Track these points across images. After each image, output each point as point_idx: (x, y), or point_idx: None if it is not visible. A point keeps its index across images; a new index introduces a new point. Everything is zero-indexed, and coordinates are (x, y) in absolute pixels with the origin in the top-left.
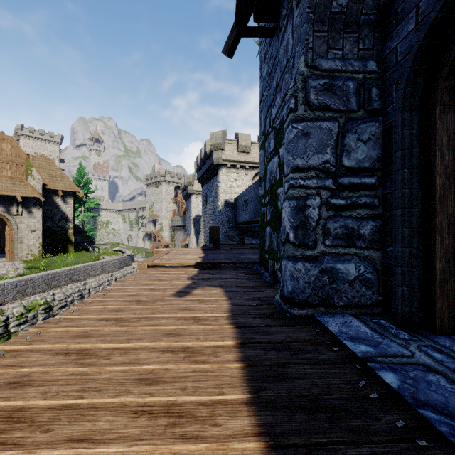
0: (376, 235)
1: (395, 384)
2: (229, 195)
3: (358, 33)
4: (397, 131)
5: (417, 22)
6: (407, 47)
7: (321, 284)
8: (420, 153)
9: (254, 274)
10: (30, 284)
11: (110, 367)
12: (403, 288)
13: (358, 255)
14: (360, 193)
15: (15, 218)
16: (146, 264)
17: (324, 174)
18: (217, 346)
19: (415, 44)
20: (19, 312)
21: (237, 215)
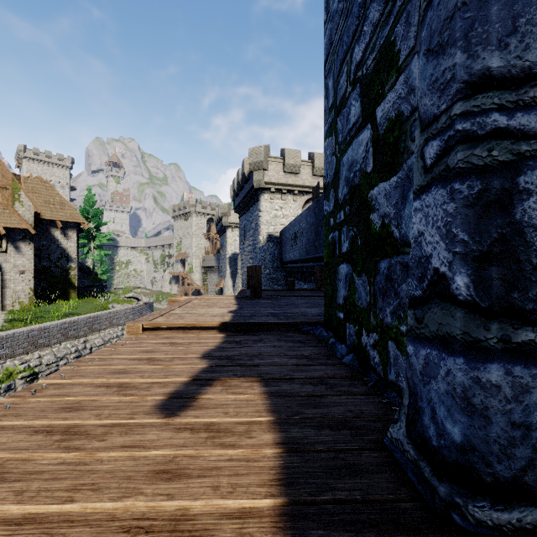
0: None
1: None
2: (274, 228)
3: None
4: None
5: None
6: None
7: None
8: None
9: (318, 344)
10: (5, 343)
11: None
12: None
13: None
14: None
15: None
16: (141, 325)
17: None
18: None
19: None
20: None
21: (284, 253)
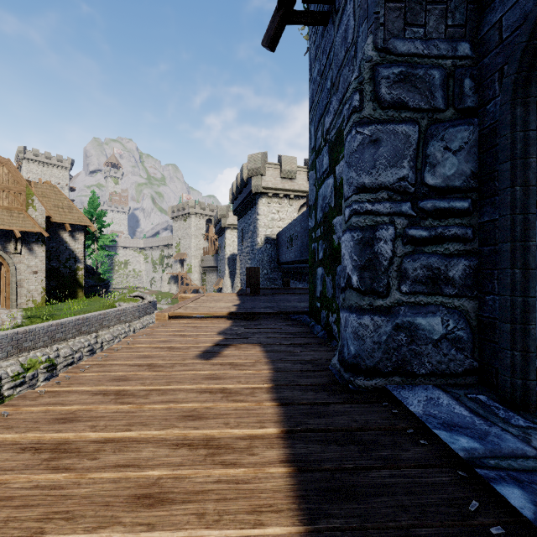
0: (470, 279)
1: (528, 510)
2: (271, 230)
3: (446, 4)
4: (504, 134)
5: None
6: (518, 18)
7: (396, 344)
8: None
9: (303, 327)
10: (28, 337)
11: (95, 473)
12: (514, 353)
13: (446, 306)
14: (448, 222)
15: (12, 257)
16: (167, 314)
17: (400, 196)
18: (254, 436)
19: (534, 8)
20: (15, 371)
21: (280, 254)
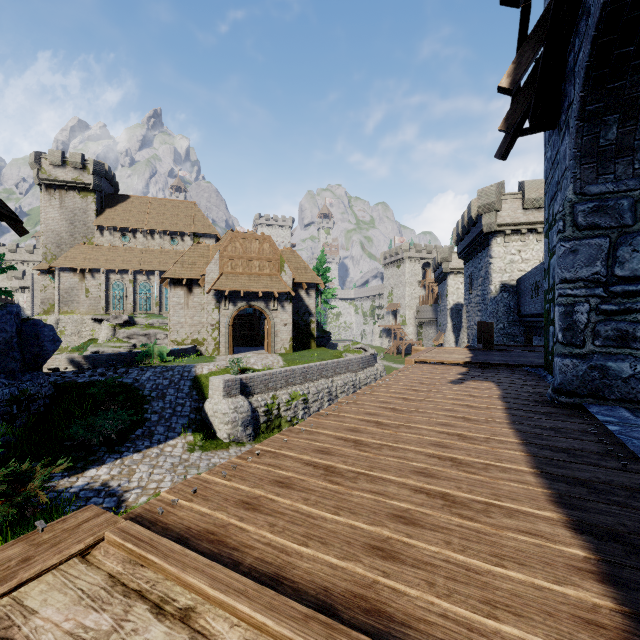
0: None
1: (613, 429)
2: (509, 275)
3: (632, 156)
4: None
5: None
6: None
7: (590, 378)
8: None
9: (534, 376)
10: (292, 375)
11: (424, 404)
12: None
13: (633, 355)
14: (635, 299)
15: (272, 313)
16: (413, 359)
17: (593, 284)
18: (490, 407)
19: None
20: (286, 399)
21: (522, 304)
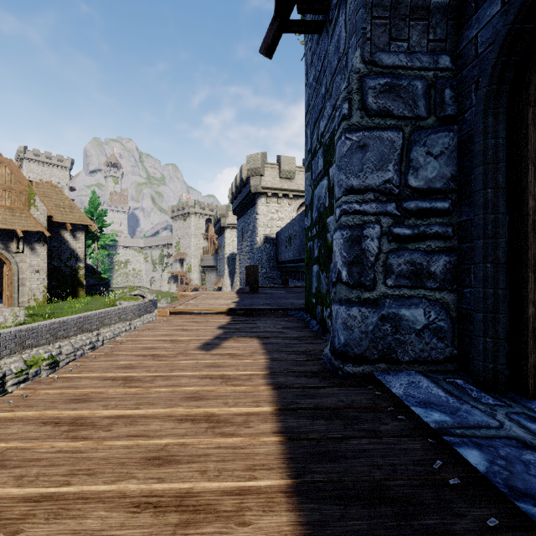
0: (450, 273)
1: (482, 465)
2: (270, 230)
3: (428, 20)
4: (477, 141)
5: (504, 2)
6: (491, 36)
7: (382, 334)
8: (507, 169)
9: (299, 322)
10: (31, 334)
11: (110, 441)
12: (486, 340)
13: (428, 298)
14: (430, 221)
15: (15, 256)
16: (168, 310)
17: (385, 197)
18: (250, 413)
19: (502, 29)
20: (18, 368)
21: (279, 253)
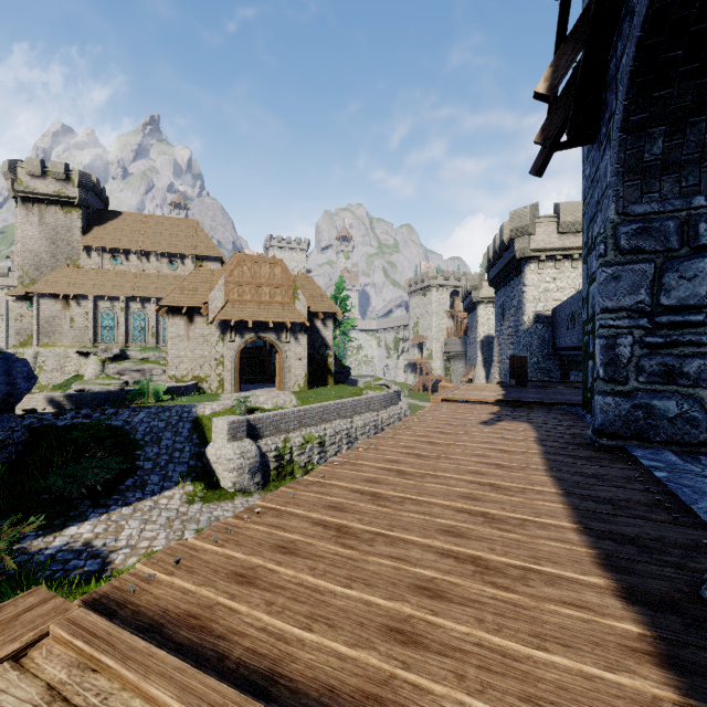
0: (705, 373)
1: (661, 476)
2: (543, 305)
3: (679, 173)
4: None
5: None
6: None
7: (634, 418)
8: None
9: (572, 416)
10: (306, 415)
11: (453, 449)
12: None
13: (680, 393)
14: (682, 331)
15: (284, 346)
16: (440, 397)
17: (637, 314)
18: (525, 451)
19: None
20: (300, 442)
21: (557, 336)
